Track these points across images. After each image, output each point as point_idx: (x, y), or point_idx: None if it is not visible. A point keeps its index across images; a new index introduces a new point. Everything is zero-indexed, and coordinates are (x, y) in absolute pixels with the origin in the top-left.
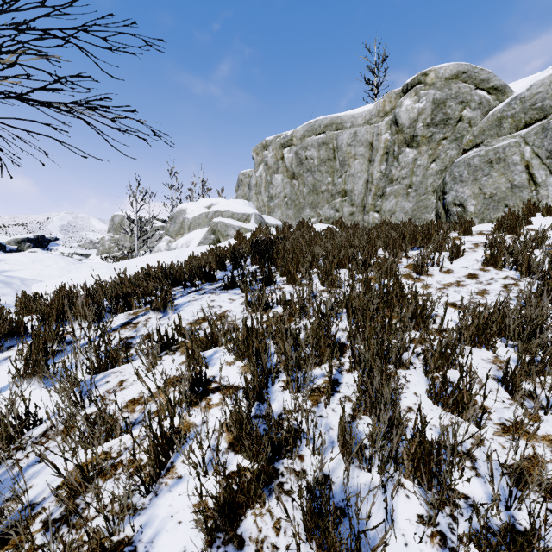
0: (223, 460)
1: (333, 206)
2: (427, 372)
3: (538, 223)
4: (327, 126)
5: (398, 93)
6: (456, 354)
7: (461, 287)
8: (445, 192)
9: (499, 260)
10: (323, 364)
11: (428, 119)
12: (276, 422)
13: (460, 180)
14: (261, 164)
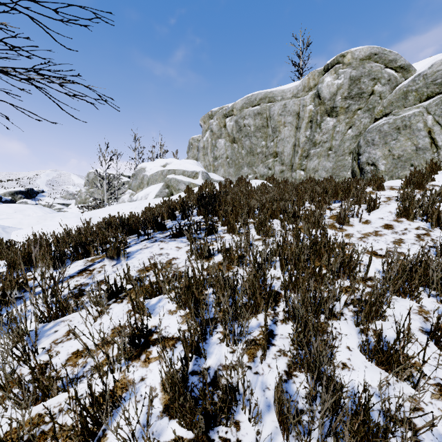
0: (157, 426)
1: (266, 165)
2: (360, 328)
3: (440, 180)
4: (261, 99)
5: (321, 72)
6: (383, 304)
7: (379, 237)
8: (360, 154)
9: (411, 212)
10: (259, 313)
11: (345, 93)
12: (213, 379)
13: (372, 144)
14: (208, 130)
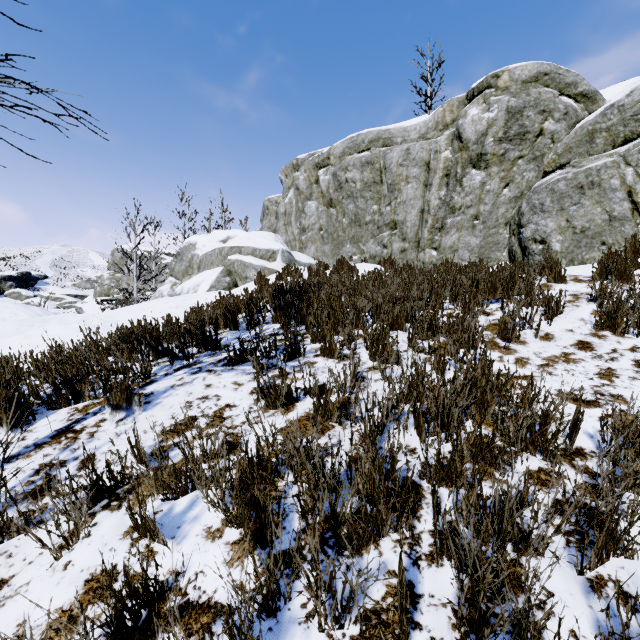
0: None
1: (380, 241)
2: (608, 606)
3: None
4: (372, 141)
5: (462, 100)
6: (617, 515)
7: (573, 364)
8: (521, 225)
9: (621, 321)
10: (383, 538)
11: (500, 132)
12: None
13: (541, 210)
14: (291, 188)
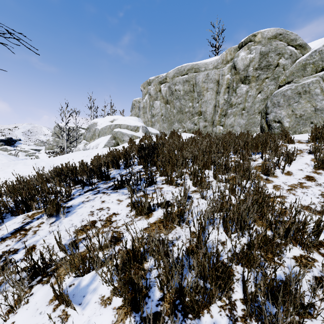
0: None
1: (193, 121)
2: None
3: None
4: (189, 70)
5: (236, 48)
6: None
7: (306, 189)
8: (267, 113)
9: None
10: (212, 304)
11: (256, 65)
12: None
13: (278, 105)
14: (146, 94)
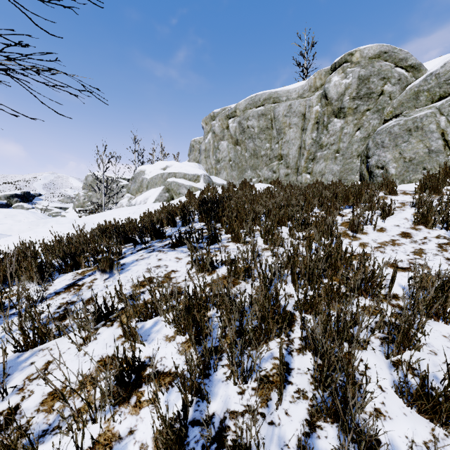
0: None
1: (271, 168)
2: (397, 366)
3: None
4: (265, 99)
5: (327, 71)
6: (413, 329)
7: (397, 246)
8: (368, 157)
9: (430, 219)
10: (271, 341)
11: (353, 93)
12: (218, 432)
13: (382, 146)
14: (210, 132)
